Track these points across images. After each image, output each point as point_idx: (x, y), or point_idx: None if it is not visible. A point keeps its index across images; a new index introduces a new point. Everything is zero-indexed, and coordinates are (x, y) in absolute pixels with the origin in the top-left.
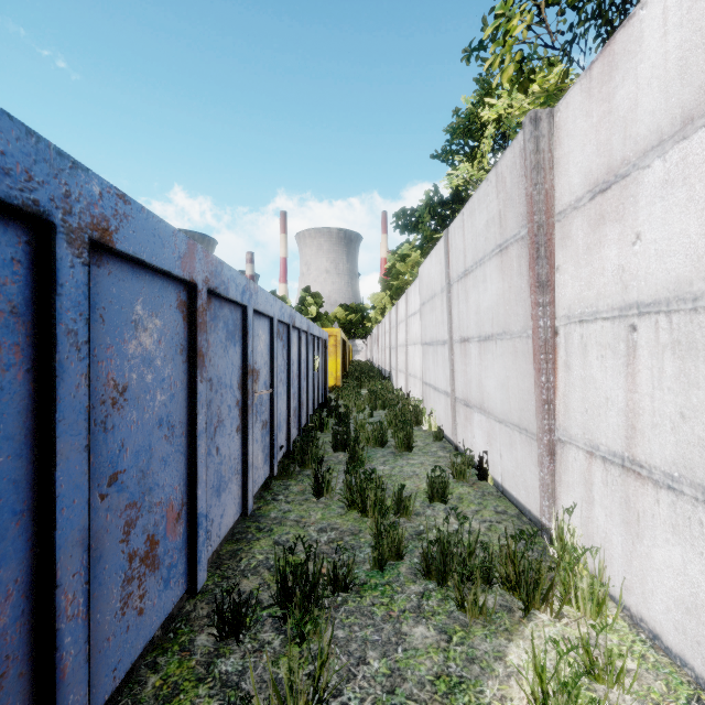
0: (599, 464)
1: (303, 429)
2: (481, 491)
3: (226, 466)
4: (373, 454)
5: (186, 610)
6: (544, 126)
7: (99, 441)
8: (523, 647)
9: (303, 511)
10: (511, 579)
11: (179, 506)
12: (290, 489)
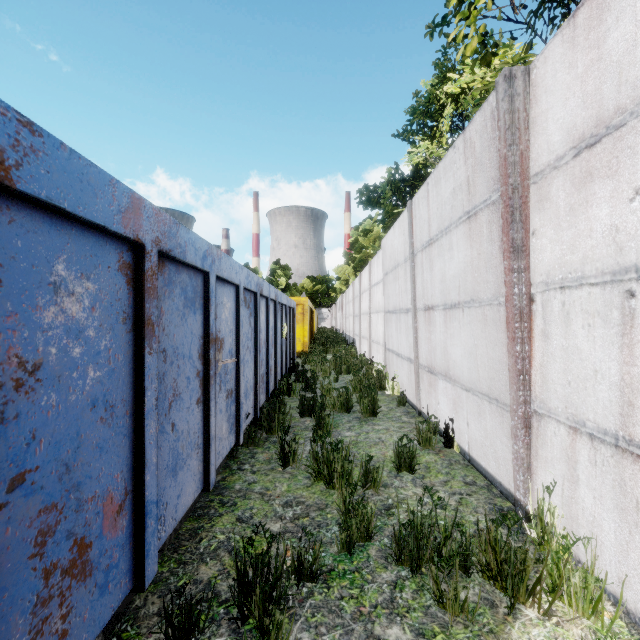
0: (586, 441)
1: (271, 394)
2: (448, 460)
3: (184, 442)
4: (339, 419)
5: (135, 606)
6: (519, 84)
7: None
8: None
9: (268, 482)
10: (492, 568)
11: (121, 496)
12: (256, 457)
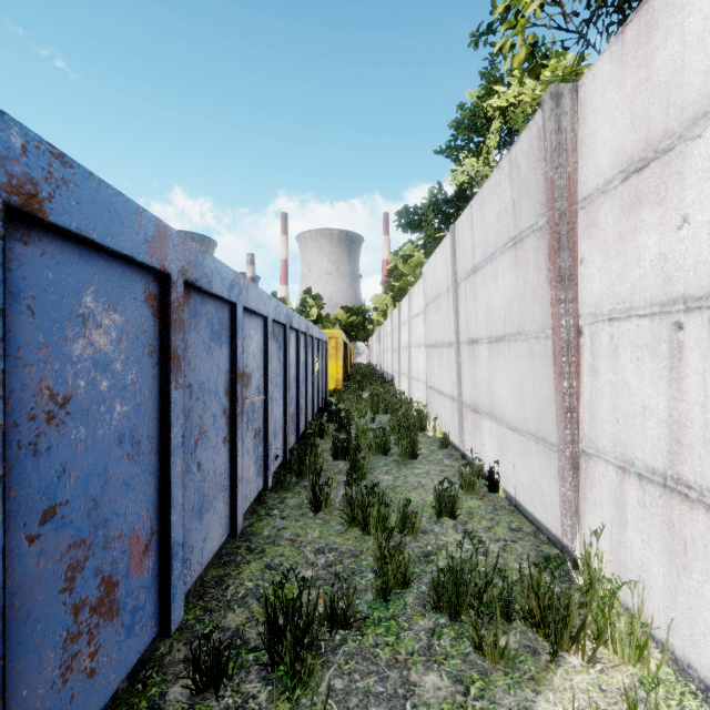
0: (634, 481)
1: (302, 435)
2: (493, 505)
3: (210, 483)
4: (376, 462)
5: (160, 653)
6: (566, 102)
7: (26, 467)
8: (554, 701)
9: (299, 528)
10: (535, 615)
11: (147, 536)
12: (285, 503)
